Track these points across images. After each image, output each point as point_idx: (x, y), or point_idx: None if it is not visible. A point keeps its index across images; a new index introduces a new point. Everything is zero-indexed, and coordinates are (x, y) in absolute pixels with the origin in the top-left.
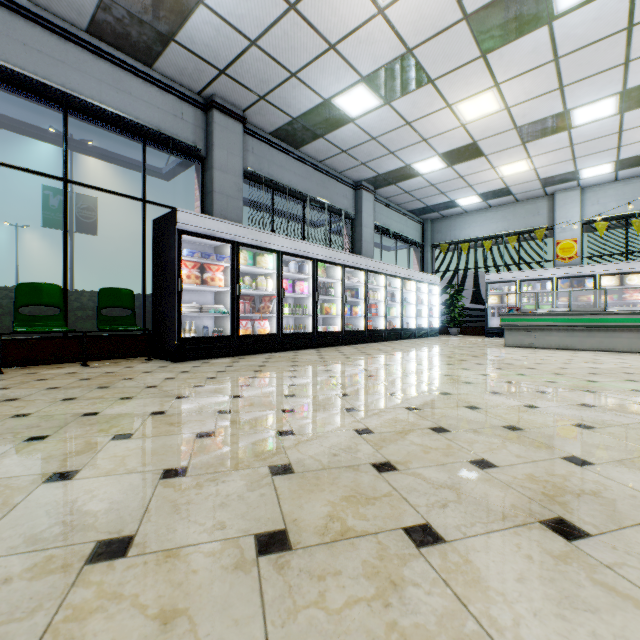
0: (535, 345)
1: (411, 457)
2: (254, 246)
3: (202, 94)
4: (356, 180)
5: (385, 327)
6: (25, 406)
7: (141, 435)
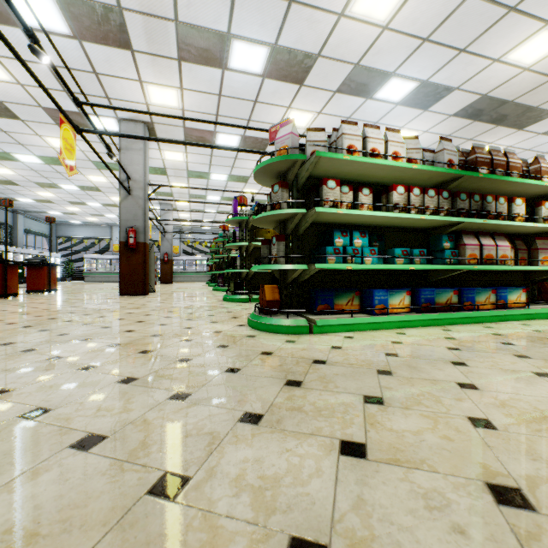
0: (95, 282)
1: None
2: None
3: None
4: (15, 209)
5: None
6: None
7: None
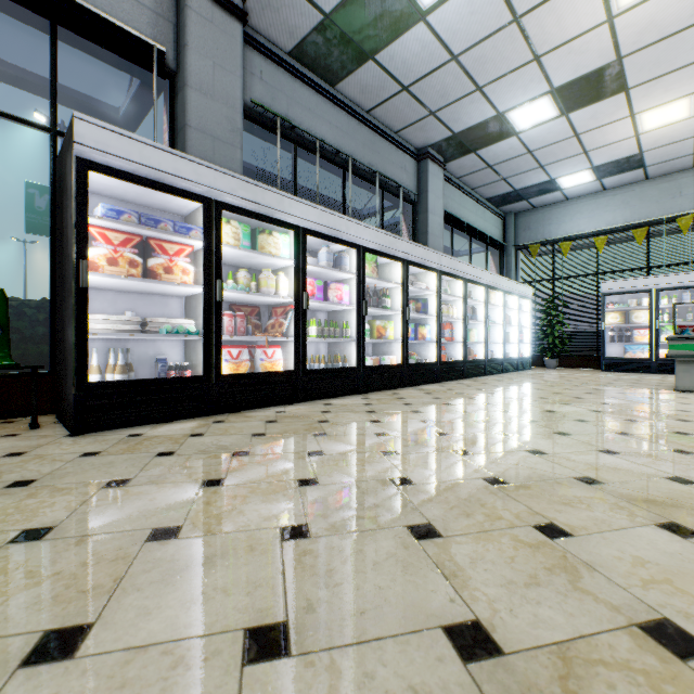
0: None
1: None
2: (251, 213)
3: None
4: (419, 146)
5: (464, 357)
6: None
7: None
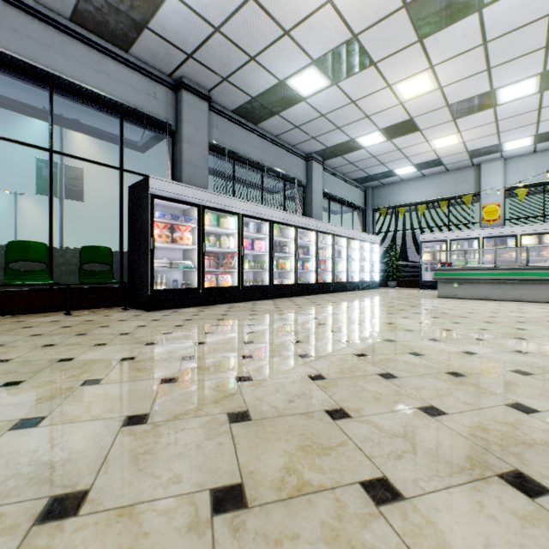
0: (465, 296)
1: (363, 404)
2: (218, 209)
3: (172, 76)
4: (307, 152)
5: (332, 280)
6: (7, 352)
7: (109, 381)
